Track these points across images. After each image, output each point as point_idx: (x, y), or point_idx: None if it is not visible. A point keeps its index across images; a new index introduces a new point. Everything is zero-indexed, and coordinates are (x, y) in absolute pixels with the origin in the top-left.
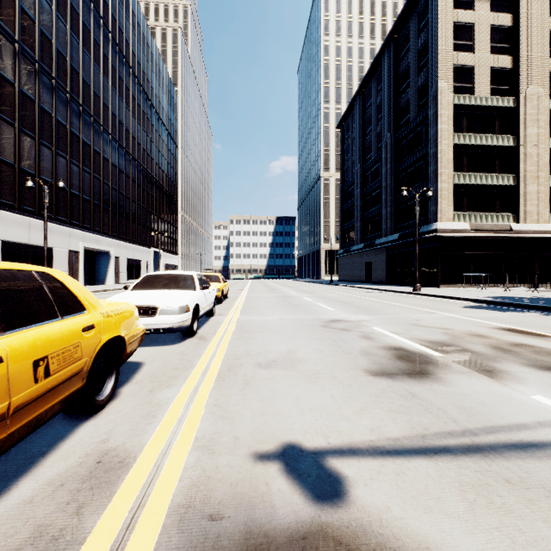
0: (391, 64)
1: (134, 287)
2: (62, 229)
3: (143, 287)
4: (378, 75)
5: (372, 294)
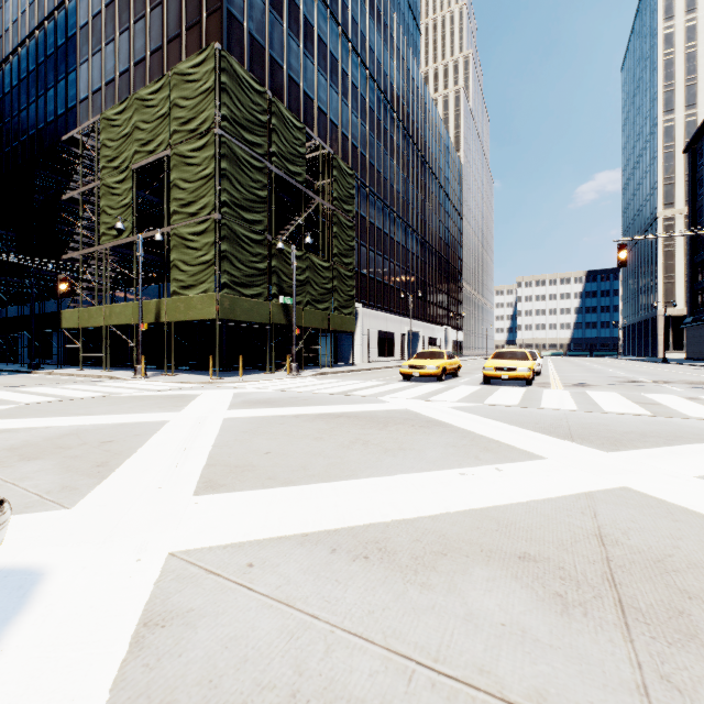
0: None
1: None
2: (398, 318)
3: None
4: None
5: (691, 370)
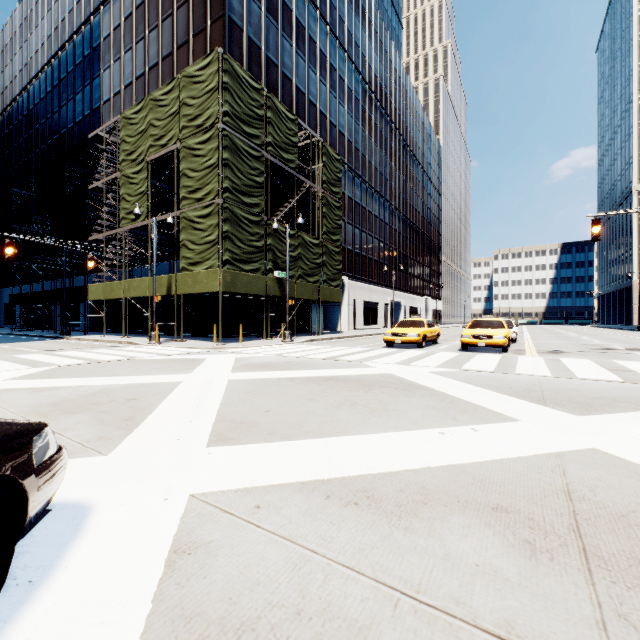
0: None
1: None
2: (381, 290)
3: None
4: None
5: None
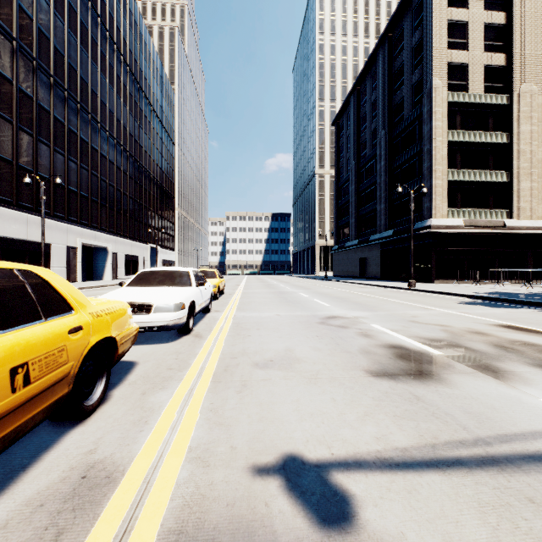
0: (385, 62)
1: (129, 284)
2: (60, 225)
3: (138, 283)
4: (372, 73)
5: (367, 290)
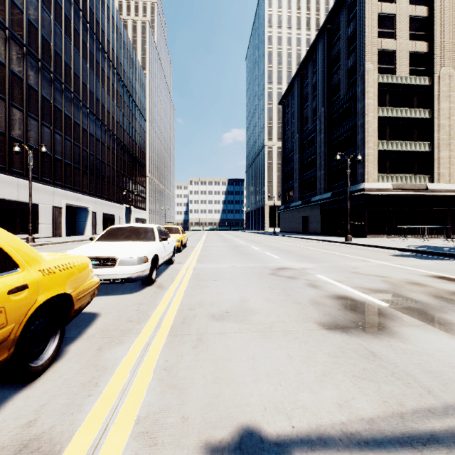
0: (324, 49)
1: (99, 239)
2: (47, 188)
3: (107, 238)
4: (313, 59)
5: (310, 244)
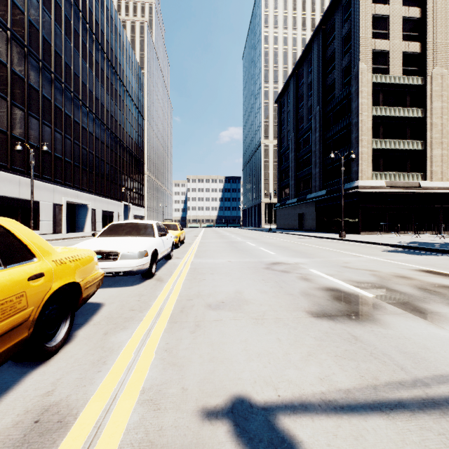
0: (320, 49)
1: (101, 235)
2: (47, 186)
3: (108, 234)
4: (309, 59)
5: (305, 240)
